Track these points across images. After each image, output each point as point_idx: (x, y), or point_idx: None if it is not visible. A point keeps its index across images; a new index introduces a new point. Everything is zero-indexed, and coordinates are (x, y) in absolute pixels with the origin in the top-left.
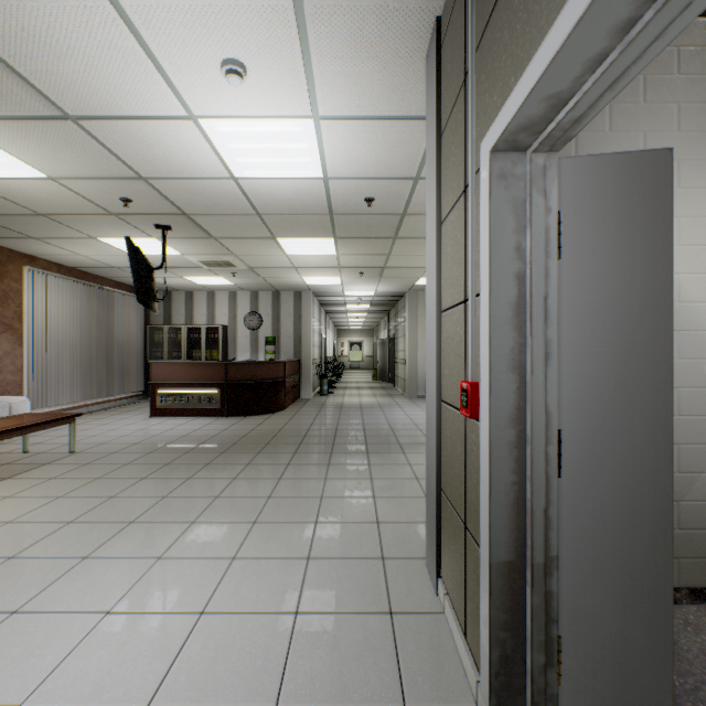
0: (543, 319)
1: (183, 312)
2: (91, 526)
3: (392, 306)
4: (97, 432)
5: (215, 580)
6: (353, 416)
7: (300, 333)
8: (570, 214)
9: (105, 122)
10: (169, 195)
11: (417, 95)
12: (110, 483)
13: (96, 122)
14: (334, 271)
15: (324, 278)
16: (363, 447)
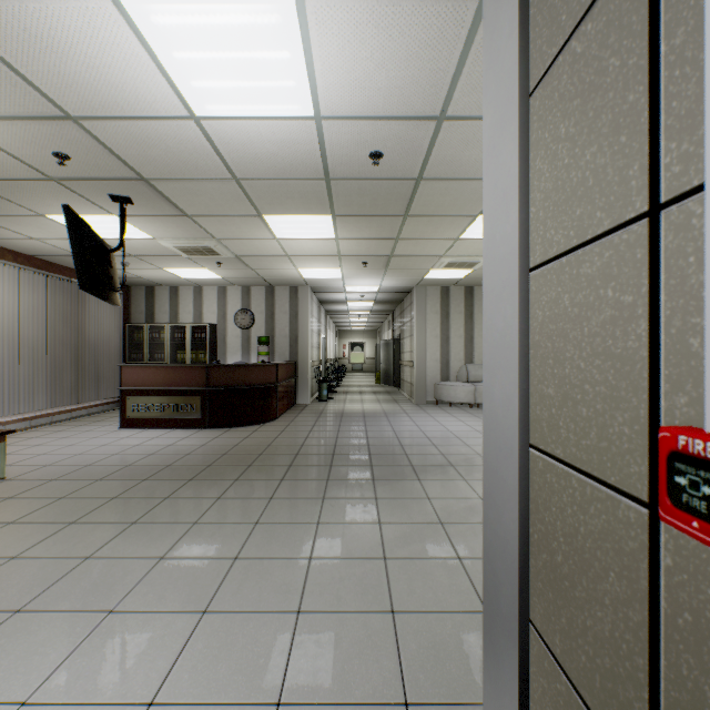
0: None
1: (167, 310)
2: None
3: (397, 304)
4: (48, 450)
5: None
6: (355, 427)
7: (297, 333)
8: None
9: None
10: (115, 148)
11: None
12: (23, 532)
13: None
14: (334, 261)
15: (323, 270)
16: (367, 471)
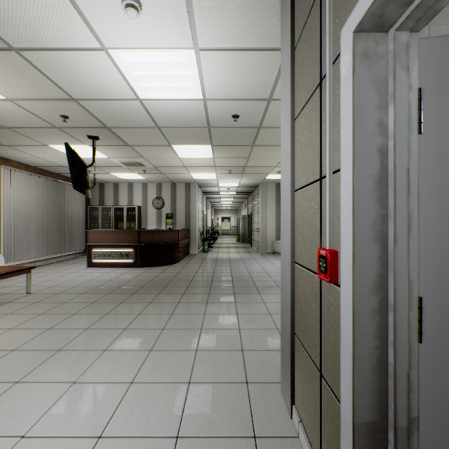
0: (406, 190)
1: (112, 197)
2: (27, 354)
3: (250, 193)
4: (49, 278)
5: (114, 404)
6: (224, 267)
7: (189, 211)
8: (429, 91)
9: (40, 53)
10: (94, 113)
11: (272, 29)
12: (50, 317)
13: (33, 53)
14: (212, 170)
15: (205, 174)
16: (231, 289)
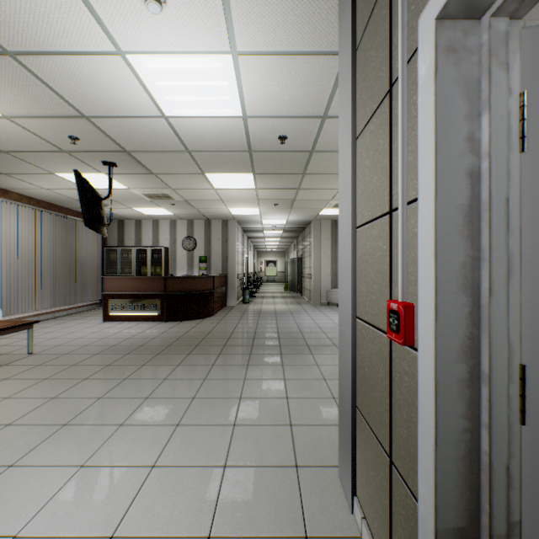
0: (505, 226)
1: (133, 237)
2: (25, 429)
3: (300, 232)
4: (56, 335)
5: (131, 494)
6: (269, 321)
7: (227, 254)
8: (535, 97)
9: (41, 58)
10: (110, 133)
11: (328, 27)
12: (55, 384)
13: (33, 58)
14: (254, 203)
15: (246, 209)
16: (277, 348)
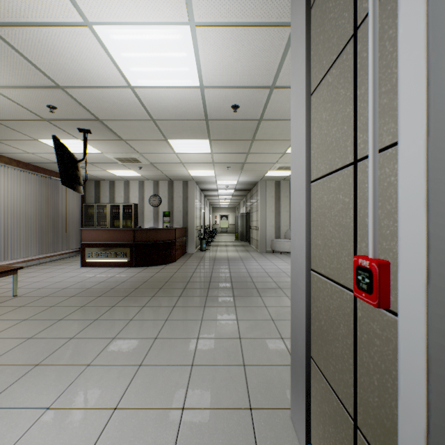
0: None
1: (108, 195)
2: (0, 370)
3: (248, 191)
4: (40, 279)
5: (92, 439)
6: (223, 266)
7: (187, 209)
8: None
9: (15, 30)
10: (83, 103)
11: None
12: (33, 324)
13: (8, 30)
14: (210, 166)
15: (203, 171)
16: (230, 291)
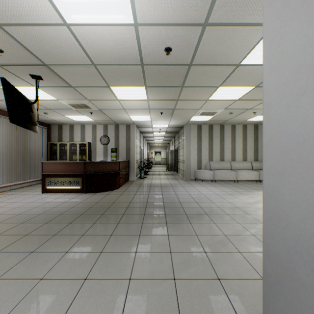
0: None
1: (68, 135)
2: None
3: (176, 133)
4: (2, 205)
5: None
6: (157, 192)
7: (129, 146)
8: None
9: None
10: (26, 45)
11: None
12: None
13: None
14: (146, 112)
15: (141, 116)
16: (163, 217)
